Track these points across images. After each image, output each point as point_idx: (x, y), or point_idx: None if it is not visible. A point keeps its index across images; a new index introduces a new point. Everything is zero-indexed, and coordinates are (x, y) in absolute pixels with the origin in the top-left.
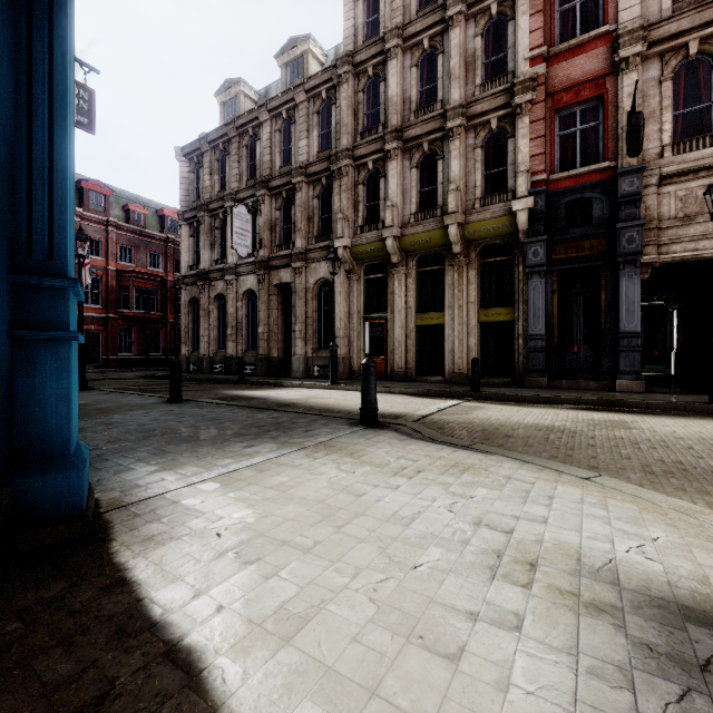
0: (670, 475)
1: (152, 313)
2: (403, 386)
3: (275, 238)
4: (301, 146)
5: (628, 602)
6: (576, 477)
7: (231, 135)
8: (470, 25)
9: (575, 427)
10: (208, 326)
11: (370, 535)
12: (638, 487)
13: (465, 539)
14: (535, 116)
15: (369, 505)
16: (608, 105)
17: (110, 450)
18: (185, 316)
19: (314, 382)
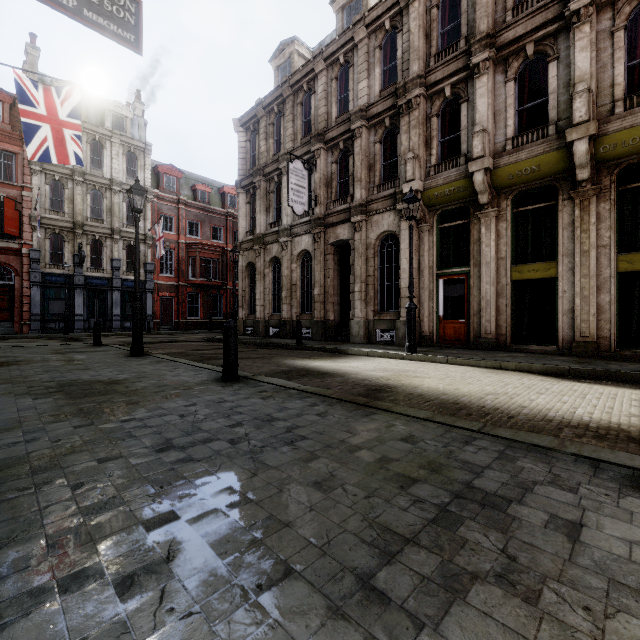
0: None
1: (214, 281)
2: (511, 358)
3: (331, 194)
4: (360, 88)
5: None
6: None
7: (285, 95)
8: None
9: None
10: (264, 290)
11: None
12: None
13: None
14: None
15: None
16: None
17: None
18: (242, 281)
19: (384, 350)
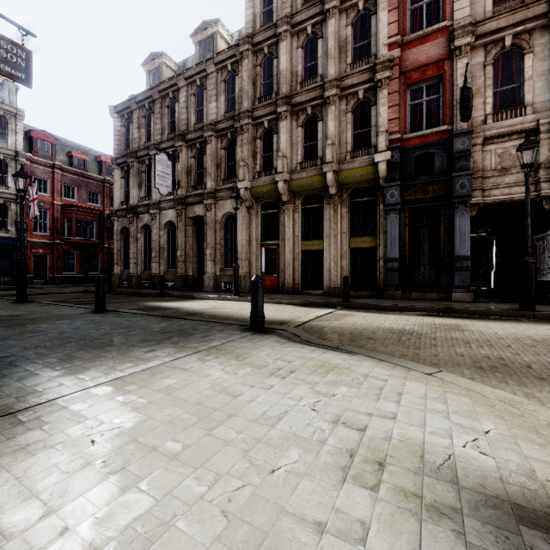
0: (494, 369)
1: (91, 240)
2: (291, 297)
3: (191, 181)
4: (211, 107)
5: (467, 502)
6: (421, 373)
7: (155, 97)
8: (343, 17)
9: (421, 330)
10: (137, 251)
11: (237, 437)
12: (471, 381)
13: (322, 439)
14: (392, 89)
15: (242, 405)
16: (446, 82)
17: (24, 357)
18: (117, 242)
19: (221, 295)
